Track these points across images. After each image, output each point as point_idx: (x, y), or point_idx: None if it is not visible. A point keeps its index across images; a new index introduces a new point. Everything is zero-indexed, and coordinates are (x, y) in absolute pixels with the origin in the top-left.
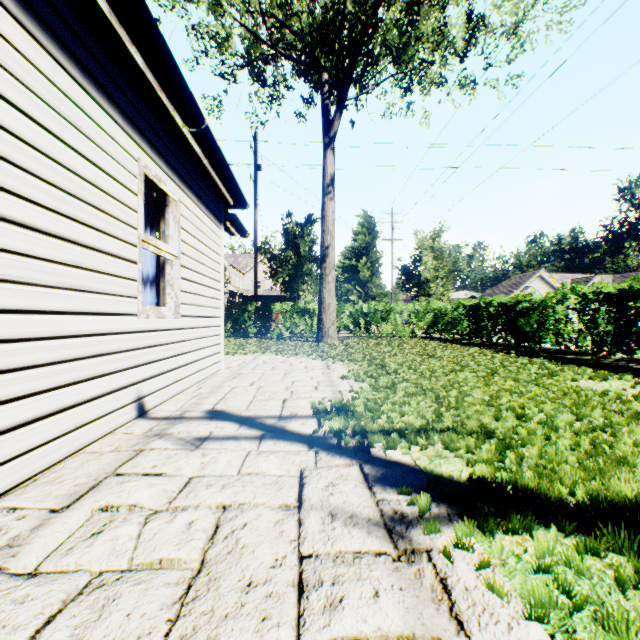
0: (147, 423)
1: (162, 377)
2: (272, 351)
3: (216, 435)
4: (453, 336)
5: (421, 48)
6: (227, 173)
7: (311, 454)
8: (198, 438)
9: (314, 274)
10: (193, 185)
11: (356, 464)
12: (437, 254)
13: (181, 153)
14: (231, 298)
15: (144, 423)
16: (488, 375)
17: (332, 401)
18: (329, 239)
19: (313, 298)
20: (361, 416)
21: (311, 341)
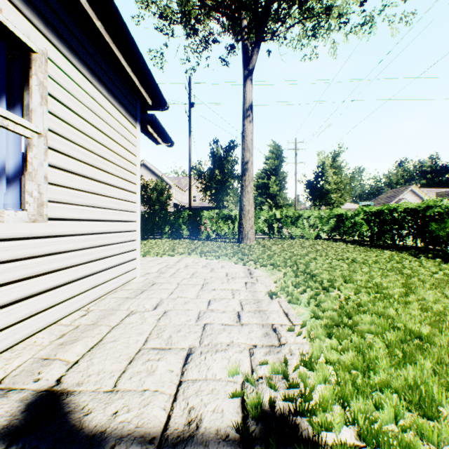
0: None
1: None
2: (197, 252)
3: None
4: (353, 238)
5: None
6: (130, 46)
7: None
8: None
9: (235, 188)
10: (81, 52)
11: None
12: (336, 170)
13: None
14: (175, 208)
15: None
16: None
17: (268, 369)
18: (248, 155)
19: (234, 207)
20: None
21: (233, 242)
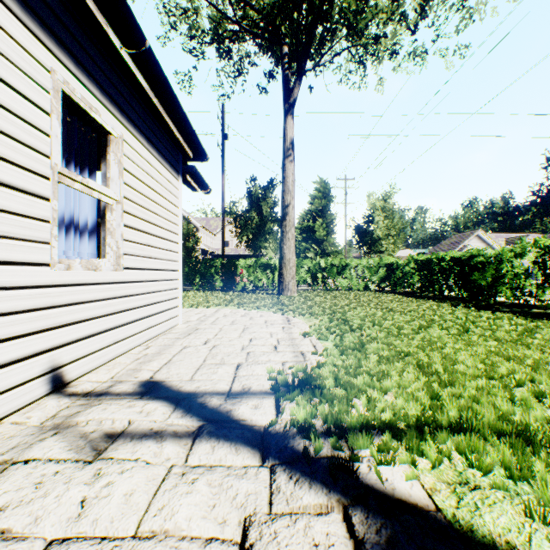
0: (56, 403)
1: (94, 339)
2: (234, 304)
3: (135, 428)
4: (404, 289)
5: (374, 23)
6: (180, 115)
7: (264, 476)
8: (108, 435)
9: (275, 233)
10: (141, 126)
11: (337, 506)
12: (388, 214)
13: (124, 85)
14: (203, 256)
15: (53, 403)
16: (462, 332)
17: (294, 369)
18: (289, 199)
19: (274, 255)
20: (333, 397)
21: (272, 294)
